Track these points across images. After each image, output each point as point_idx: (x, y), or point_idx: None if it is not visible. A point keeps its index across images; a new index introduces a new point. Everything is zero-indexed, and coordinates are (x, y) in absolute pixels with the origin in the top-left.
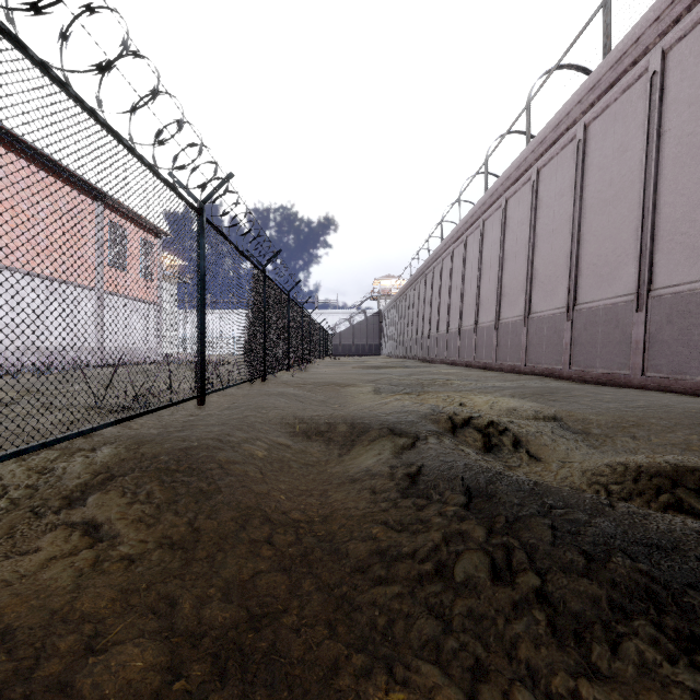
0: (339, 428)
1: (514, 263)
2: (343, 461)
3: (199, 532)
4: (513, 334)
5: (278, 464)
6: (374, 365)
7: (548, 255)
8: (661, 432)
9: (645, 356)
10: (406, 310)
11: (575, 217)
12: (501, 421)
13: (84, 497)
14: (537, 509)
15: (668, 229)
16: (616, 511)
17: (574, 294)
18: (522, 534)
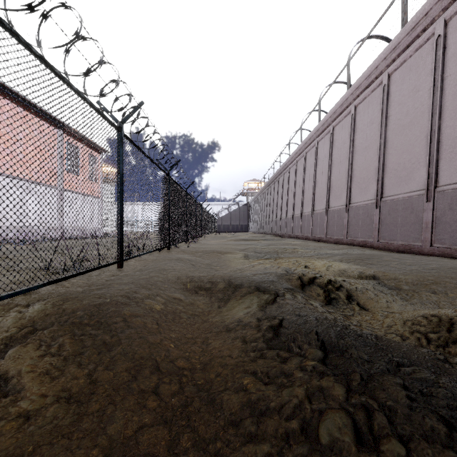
0: (219, 285)
1: (339, 169)
2: (221, 312)
3: (96, 384)
4: (338, 217)
5: (171, 315)
6: (244, 239)
7: (362, 164)
8: (454, 288)
9: (433, 232)
10: (265, 202)
11: (382, 137)
12: (337, 280)
13: (6, 349)
14: (386, 366)
15: (449, 144)
16: (455, 369)
17: (381, 190)
18: (378, 394)
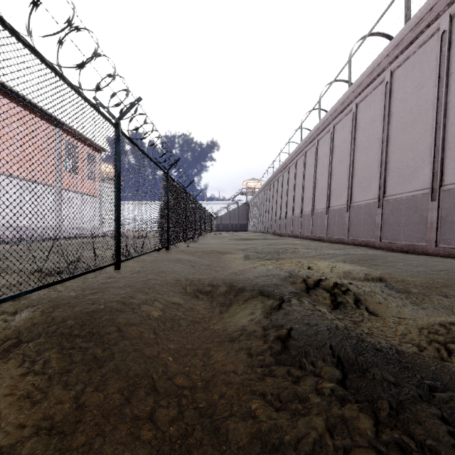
0: (220, 289)
1: (339, 168)
2: (223, 318)
3: (83, 409)
4: (339, 217)
5: (170, 323)
6: (244, 238)
7: (364, 162)
8: None
9: (438, 232)
10: (264, 201)
11: (384, 135)
12: (343, 283)
13: None
14: (417, 391)
15: None
16: None
17: (384, 189)
18: (414, 429)
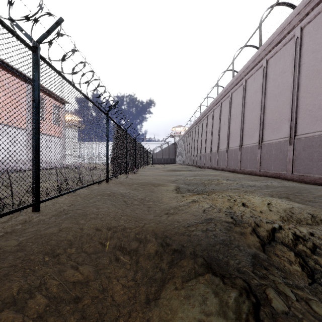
0: (148, 248)
1: (251, 114)
2: None
3: None
4: (251, 153)
5: None
6: (173, 169)
7: (274, 107)
8: None
9: None
10: (188, 141)
11: (295, 83)
12: (304, 235)
13: None
14: None
15: None
16: None
17: (295, 129)
18: None
